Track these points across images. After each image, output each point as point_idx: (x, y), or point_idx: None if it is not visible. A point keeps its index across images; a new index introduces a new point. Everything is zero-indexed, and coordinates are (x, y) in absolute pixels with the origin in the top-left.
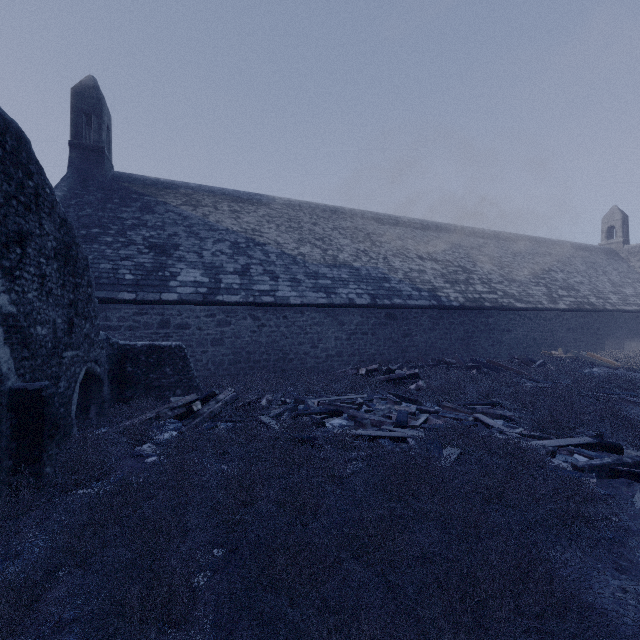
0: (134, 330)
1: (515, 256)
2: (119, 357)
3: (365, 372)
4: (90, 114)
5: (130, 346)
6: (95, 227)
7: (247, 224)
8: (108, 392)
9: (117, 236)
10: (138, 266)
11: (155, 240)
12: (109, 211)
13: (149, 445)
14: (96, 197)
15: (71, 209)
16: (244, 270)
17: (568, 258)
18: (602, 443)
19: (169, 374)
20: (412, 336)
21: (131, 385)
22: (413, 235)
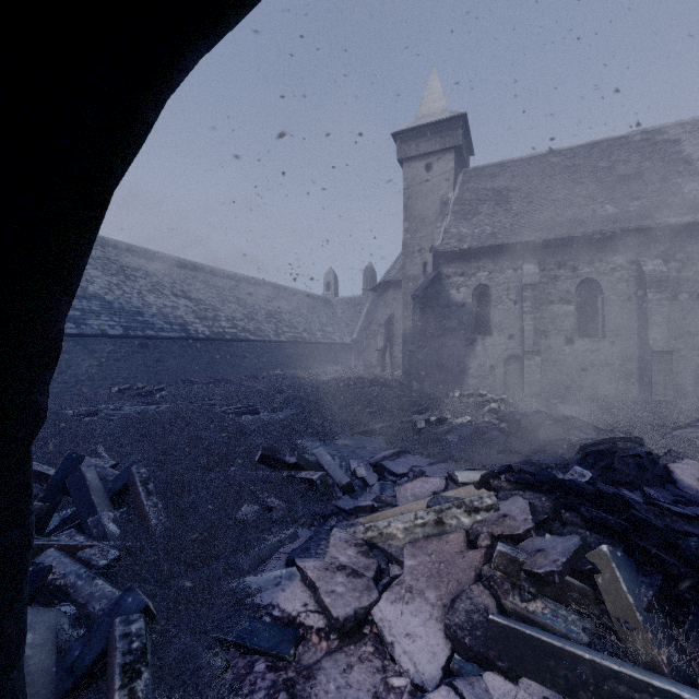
0: None
1: (258, 299)
2: None
3: (118, 390)
4: None
5: None
6: None
7: None
8: None
9: None
10: None
11: None
12: None
13: None
14: None
15: None
16: None
17: (297, 303)
18: (249, 406)
19: None
20: (164, 362)
21: None
22: (170, 272)
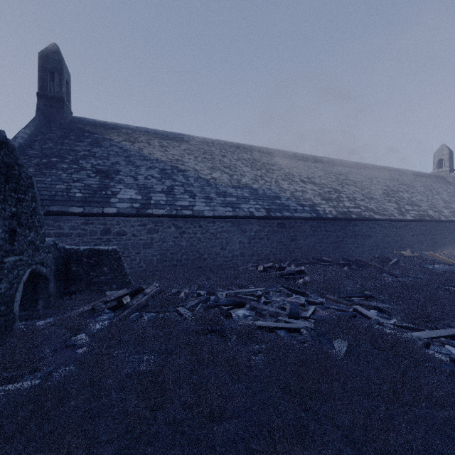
0: (82, 236)
1: (372, 180)
2: (65, 259)
3: (262, 269)
4: (53, 72)
5: (74, 250)
6: (54, 157)
7: (172, 155)
8: (54, 288)
9: (71, 164)
10: (86, 187)
11: (101, 167)
12: (66, 145)
13: (83, 335)
14: (57, 134)
15: (36, 143)
16: (169, 190)
17: (410, 182)
18: None
19: (106, 272)
20: (297, 240)
21: (75, 281)
22: (297, 165)
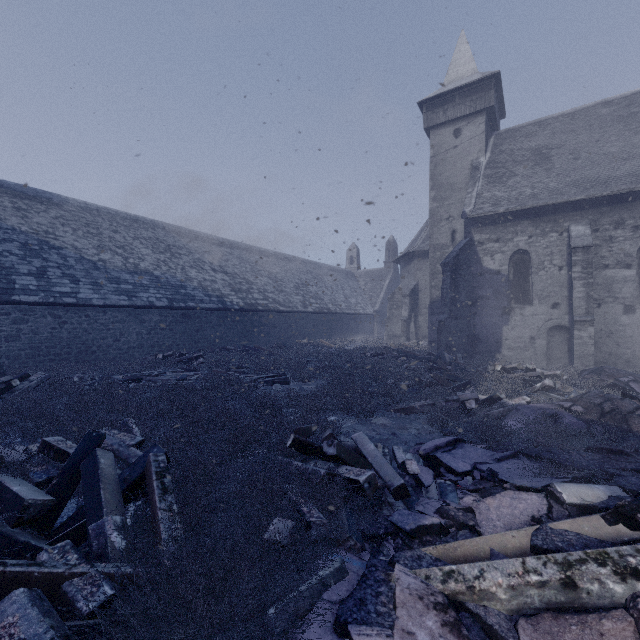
0: None
1: (287, 273)
2: None
3: (162, 357)
4: None
5: None
6: None
7: (38, 225)
8: None
9: None
10: None
11: None
12: None
13: None
14: None
15: None
16: (40, 272)
17: (323, 276)
18: (279, 375)
19: None
20: (203, 331)
21: None
22: (210, 250)
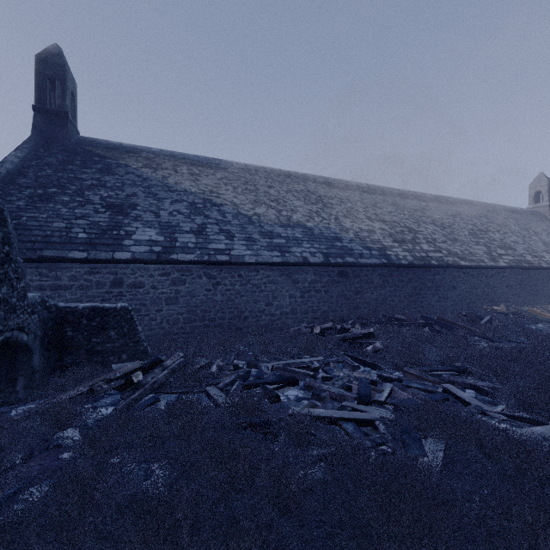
0: (86, 289)
1: (455, 218)
2: (58, 321)
3: (319, 331)
4: (54, 80)
5: (70, 309)
6: (53, 187)
7: (205, 186)
8: (41, 361)
9: (74, 196)
10: (93, 225)
11: (113, 200)
12: (69, 172)
13: (73, 430)
14: (57, 159)
15: (30, 169)
16: (200, 229)
17: (502, 220)
18: None
19: (113, 338)
20: (363, 293)
21: (71, 350)
22: (361, 198)
